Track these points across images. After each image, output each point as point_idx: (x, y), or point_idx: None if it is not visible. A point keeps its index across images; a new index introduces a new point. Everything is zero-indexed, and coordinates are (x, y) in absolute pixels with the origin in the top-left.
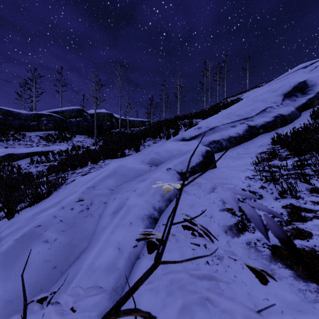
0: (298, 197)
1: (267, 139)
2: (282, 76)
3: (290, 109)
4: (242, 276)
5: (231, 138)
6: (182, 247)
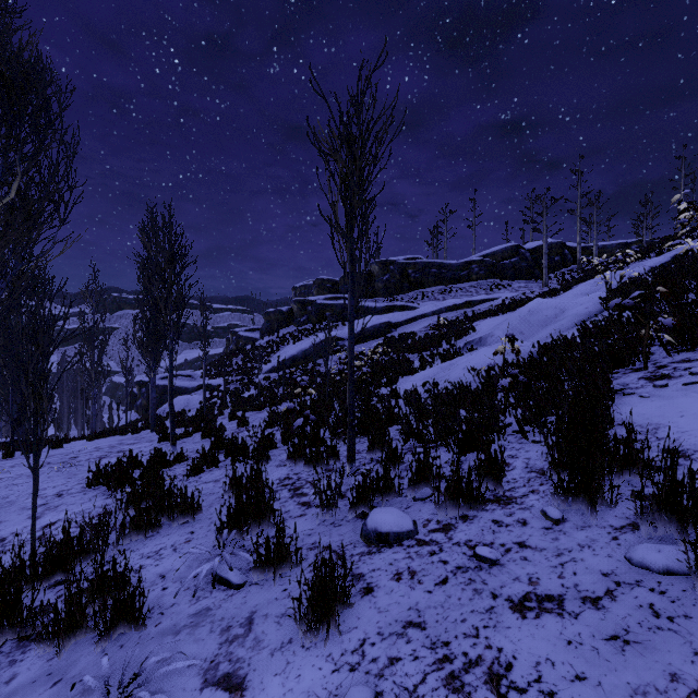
0: None
1: None
2: None
3: None
4: None
5: None
6: None
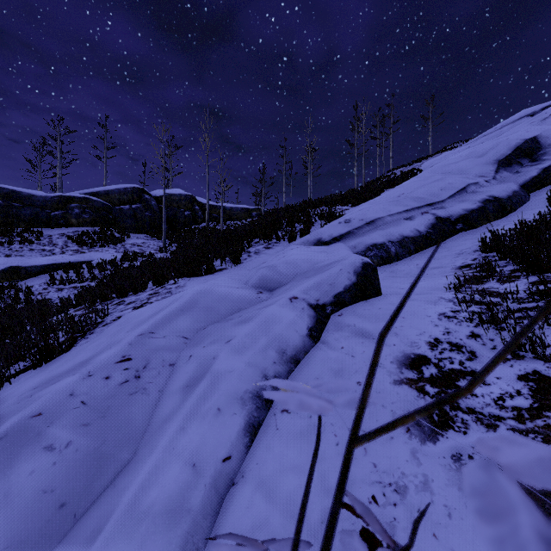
0: (549, 358)
1: (471, 241)
2: (491, 129)
3: (510, 188)
4: (451, 537)
5: (405, 240)
6: (320, 461)
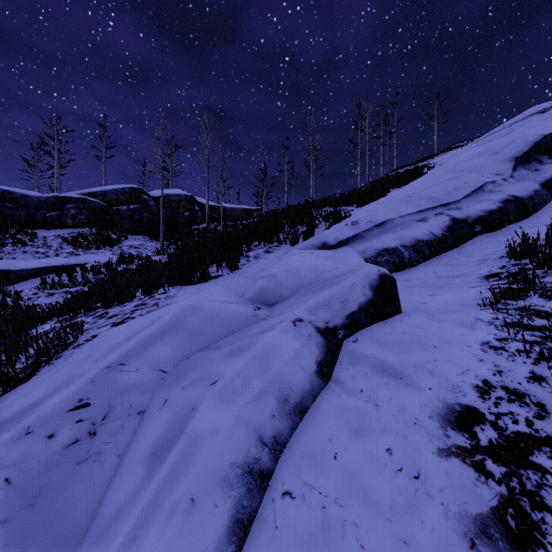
0: None
1: (493, 245)
2: (499, 127)
3: (531, 187)
4: None
5: (419, 244)
6: None
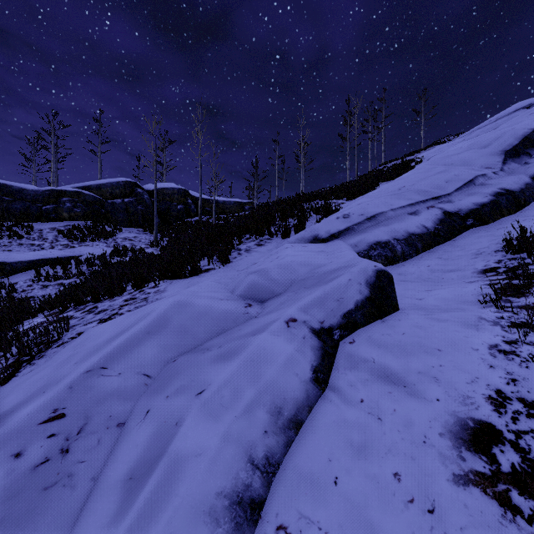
0: None
1: (487, 239)
2: (486, 122)
3: (522, 180)
4: None
5: (411, 237)
6: None
